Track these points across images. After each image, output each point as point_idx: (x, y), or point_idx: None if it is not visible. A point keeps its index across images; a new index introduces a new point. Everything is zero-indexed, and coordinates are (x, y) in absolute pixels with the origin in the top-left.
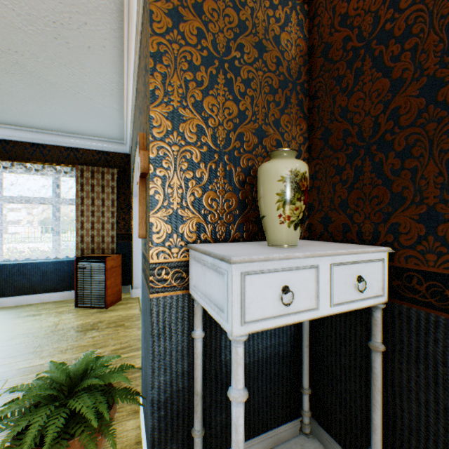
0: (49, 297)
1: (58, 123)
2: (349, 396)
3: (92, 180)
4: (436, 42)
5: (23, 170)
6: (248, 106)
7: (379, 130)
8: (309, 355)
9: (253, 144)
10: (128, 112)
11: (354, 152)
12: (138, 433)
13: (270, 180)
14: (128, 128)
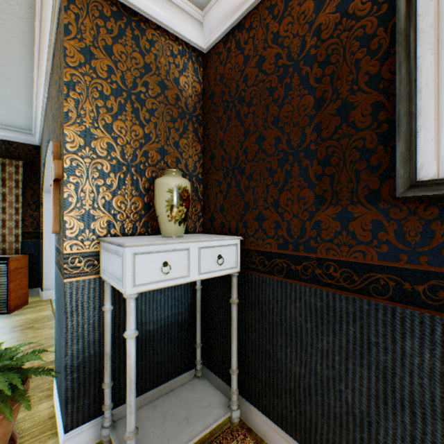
0: None
1: None
2: (224, 341)
3: None
4: (262, 113)
5: None
6: (152, 130)
7: (239, 160)
8: (203, 320)
9: (157, 159)
10: (39, 105)
11: (227, 172)
12: (52, 411)
13: (162, 191)
14: (38, 120)
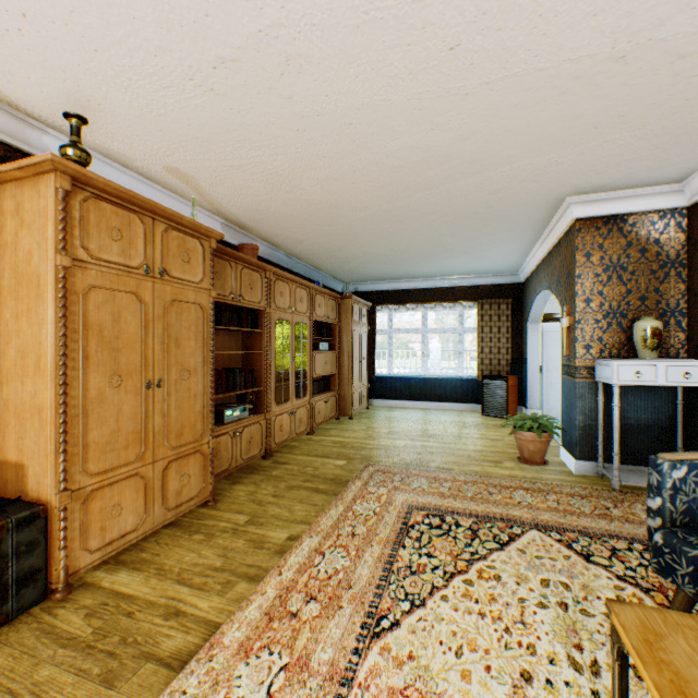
0: (457, 407)
1: (469, 271)
2: None
3: (489, 311)
4: None
5: (439, 308)
6: (632, 285)
7: None
8: (685, 432)
9: (636, 305)
10: (532, 259)
11: None
12: (560, 461)
13: (636, 331)
14: (527, 267)
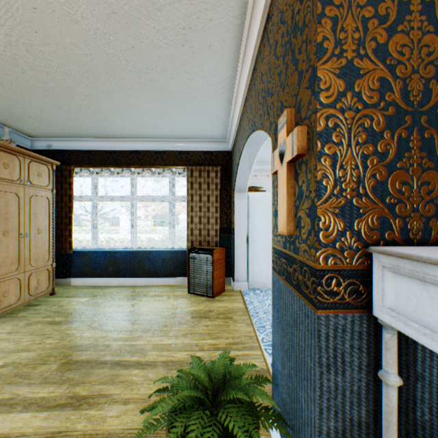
0: (167, 281)
1: (175, 130)
2: None
3: (199, 179)
4: None
5: (149, 174)
6: None
7: None
8: None
9: None
10: (236, 107)
11: None
12: None
13: None
14: (233, 125)
